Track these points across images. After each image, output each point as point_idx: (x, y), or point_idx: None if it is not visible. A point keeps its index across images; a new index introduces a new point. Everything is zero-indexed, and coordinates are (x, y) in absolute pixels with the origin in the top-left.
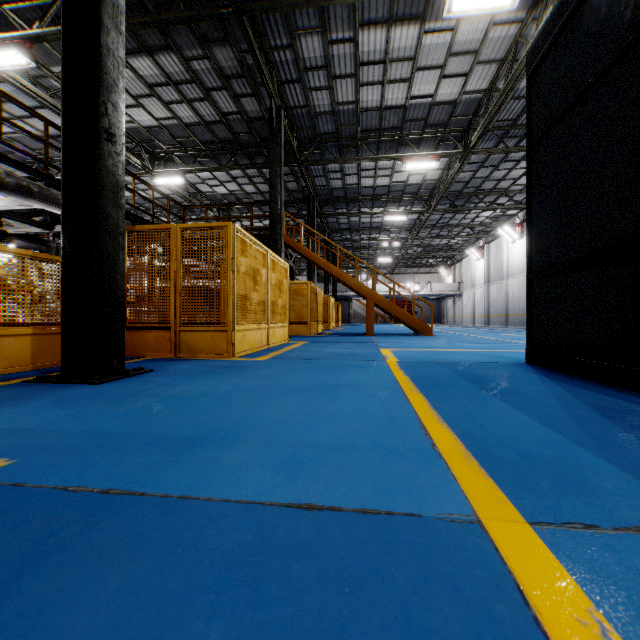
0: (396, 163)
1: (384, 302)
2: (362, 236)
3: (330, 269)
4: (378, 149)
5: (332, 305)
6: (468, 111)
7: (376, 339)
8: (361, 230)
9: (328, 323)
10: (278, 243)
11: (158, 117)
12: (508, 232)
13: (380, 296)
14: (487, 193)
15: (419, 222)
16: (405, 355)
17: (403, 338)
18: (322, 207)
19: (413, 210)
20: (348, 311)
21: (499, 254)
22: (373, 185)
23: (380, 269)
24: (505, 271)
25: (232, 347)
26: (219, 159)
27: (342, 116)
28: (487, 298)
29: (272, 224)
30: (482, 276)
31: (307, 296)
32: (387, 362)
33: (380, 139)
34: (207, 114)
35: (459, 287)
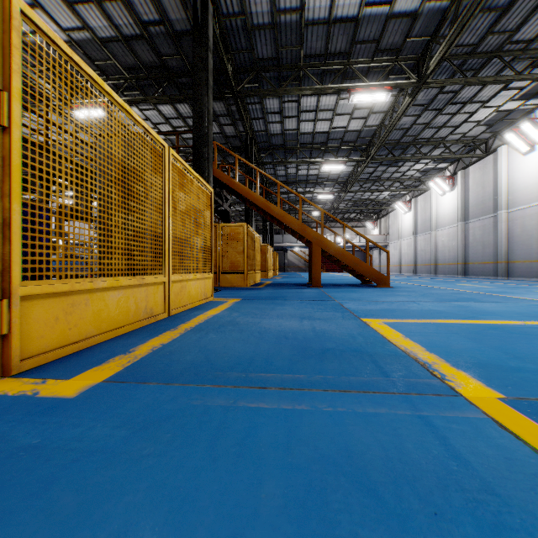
0: (338, 103)
1: (333, 248)
2: (298, 190)
3: (270, 209)
4: (321, 83)
5: (270, 254)
6: (427, 30)
7: (330, 293)
8: (297, 183)
9: (266, 272)
10: (204, 170)
11: (65, 27)
12: (439, 184)
13: (328, 241)
14: (424, 143)
15: (353, 175)
16: (453, 349)
17: (362, 291)
18: (260, 156)
19: (351, 159)
20: (284, 261)
21: (427, 207)
22: (312, 131)
23: (312, 223)
24: (434, 222)
25: (4, 345)
26: (148, 93)
27: (283, 33)
28: (414, 248)
29: (196, 146)
30: (409, 228)
31: (243, 241)
32: (496, 419)
33: (325, 68)
34: (124, 24)
35: (385, 239)
